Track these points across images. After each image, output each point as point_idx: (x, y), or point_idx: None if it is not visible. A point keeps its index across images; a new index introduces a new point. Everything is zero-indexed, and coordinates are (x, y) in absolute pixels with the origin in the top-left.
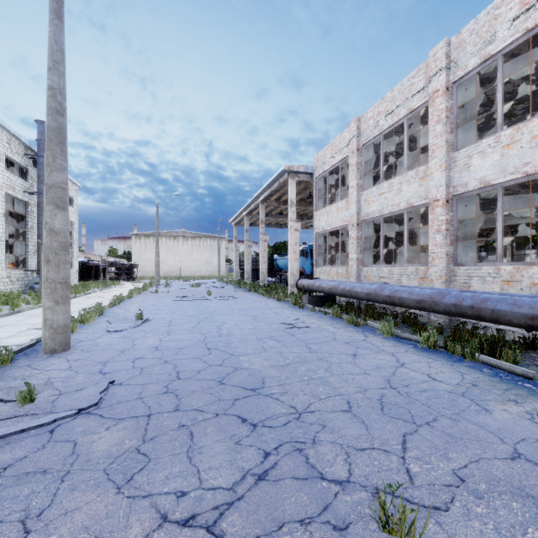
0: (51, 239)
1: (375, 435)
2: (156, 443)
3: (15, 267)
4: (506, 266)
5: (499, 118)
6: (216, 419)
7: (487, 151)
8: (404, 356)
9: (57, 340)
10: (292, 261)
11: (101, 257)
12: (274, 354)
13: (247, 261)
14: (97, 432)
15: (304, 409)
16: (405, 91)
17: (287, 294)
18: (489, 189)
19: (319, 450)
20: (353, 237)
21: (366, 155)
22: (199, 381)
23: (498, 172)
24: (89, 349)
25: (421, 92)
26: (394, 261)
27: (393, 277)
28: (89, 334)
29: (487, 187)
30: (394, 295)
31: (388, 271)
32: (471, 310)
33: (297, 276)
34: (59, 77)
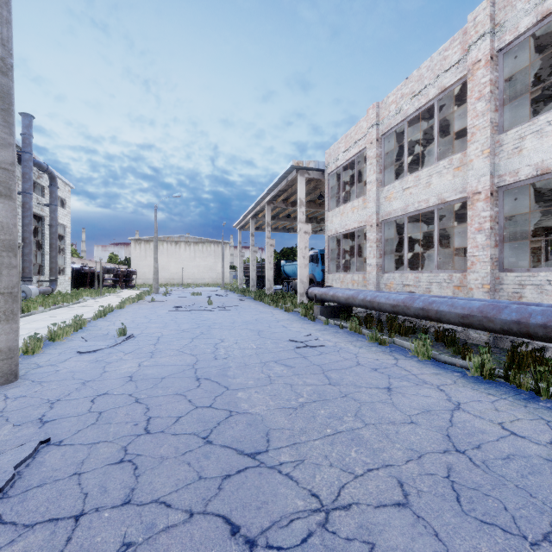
0: None
1: None
2: None
3: None
4: None
5: None
6: (188, 526)
7: (545, 130)
8: (455, 390)
9: None
10: (301, 267)
11: (96, 263)
12: (283, 387)
13: (252, 268)
14: None
15: (333, 501)
16: (436, 67)
17: (296, 304)
18: (548, 177)
19: None
20: (371, 239)
21: (387, 147)
22: (175, 437)
23: None
24: (43, 379)
25: (456, 65)
26: (413, 267)
27: (421, 285)
28: (54, 355)
29: (546, 175)
30: (430, 308)
31: (414, 279)
32: (543, 330)
33: (306, 284)
34: (1, 24)
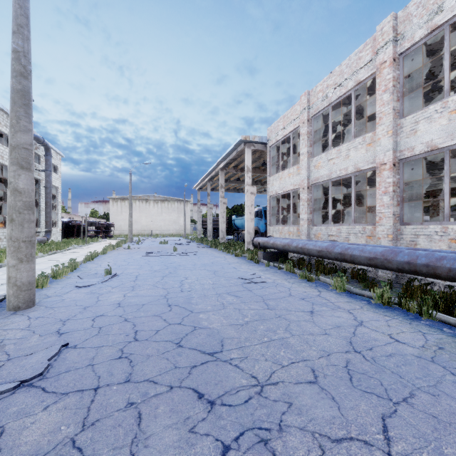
0: (15, 198)
1: (350, 418)
2: (97, 430)
3: (4, 226)
4: (454, 225)
5: (446, 85)
6: (169, 393)
7: (434, 117)
8: (361, 313)
9: (21, 298)
10: (248, 221)
11: (82, 218)
12: (233, 311)
13: (209, 221)
14: (33, 413)
15: (266, 380)
16: (353, 64)
17: (244, 250)
18: (436, 152)
19: (287, 441)
20: (304, 199)
21: (316, 126)
22: (156, 343)
23: (445, 136)
24: (53, 305)
25: (368, 64)
26: (338, 220)
27: (341, 235)
28: (58, 289)
29: (434, 151)
30: (346, 252)
31: (337, 230)
32: (426, 268)
33: (252, 235)
34: (23, 41)
